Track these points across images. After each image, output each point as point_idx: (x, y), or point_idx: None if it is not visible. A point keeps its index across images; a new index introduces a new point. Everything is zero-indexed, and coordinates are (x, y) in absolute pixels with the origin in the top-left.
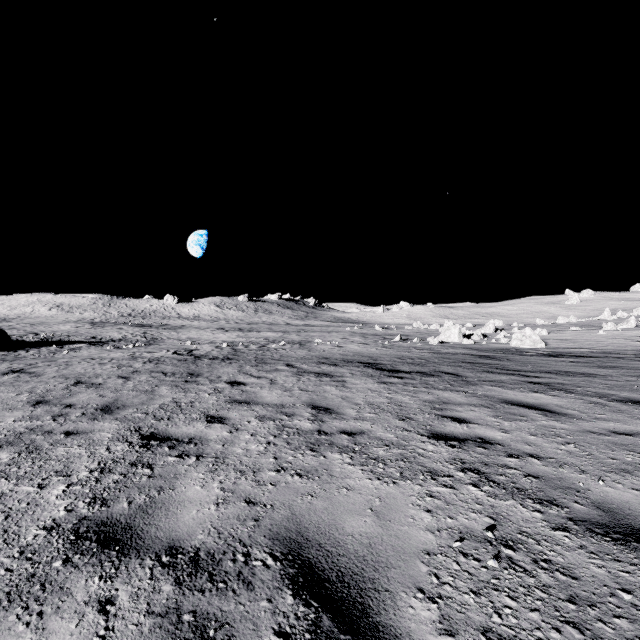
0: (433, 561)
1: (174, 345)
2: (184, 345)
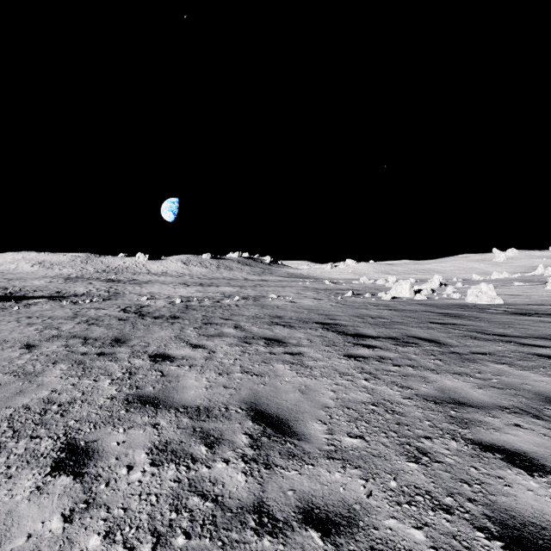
0: None
1: (130, 300)
2: (140, 300)
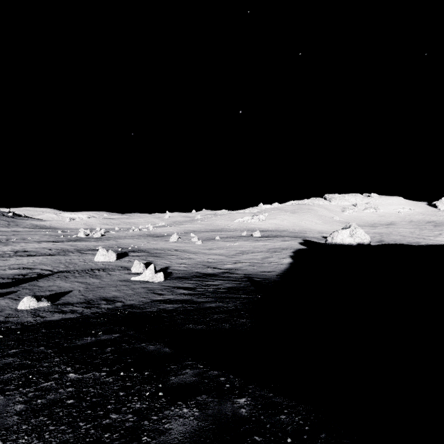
0: (46, 246)
1: None
2: None
